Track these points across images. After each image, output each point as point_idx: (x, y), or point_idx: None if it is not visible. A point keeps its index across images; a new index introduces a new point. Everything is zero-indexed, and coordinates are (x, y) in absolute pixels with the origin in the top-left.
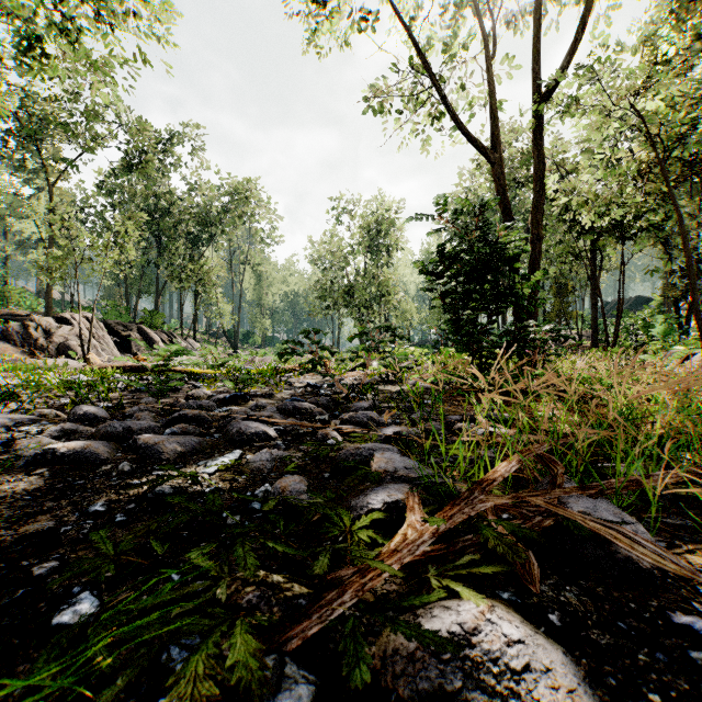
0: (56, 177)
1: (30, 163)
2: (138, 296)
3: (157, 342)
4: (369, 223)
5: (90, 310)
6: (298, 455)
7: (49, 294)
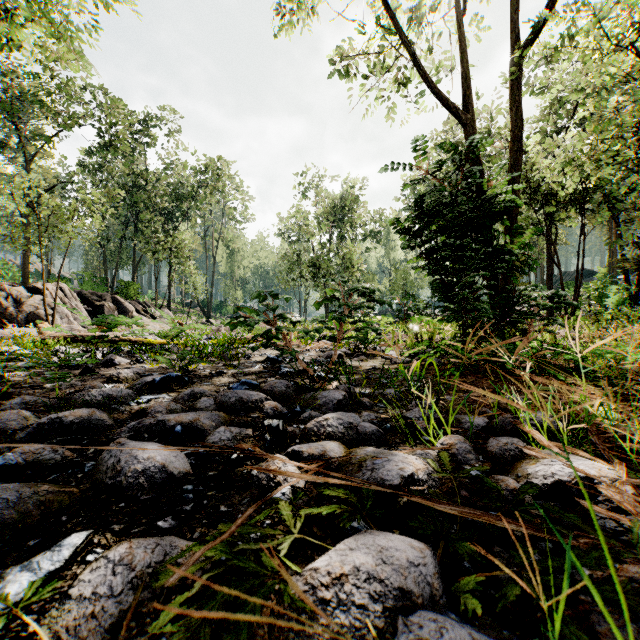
0: (40, 156)
1: (13, 143)
2: (116, 268)
3: (131, 312)
4: (333, 199)
5: (67, 281)
6: (196, 567)
7: (27, 265)
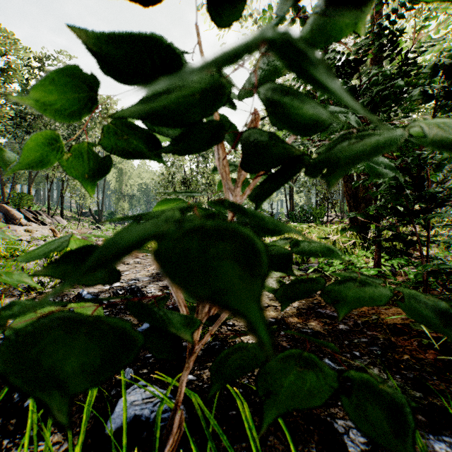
0: None
1: None
2: (13, 182)
3: (19, 219)
4: None
5: None
6: None
7: None
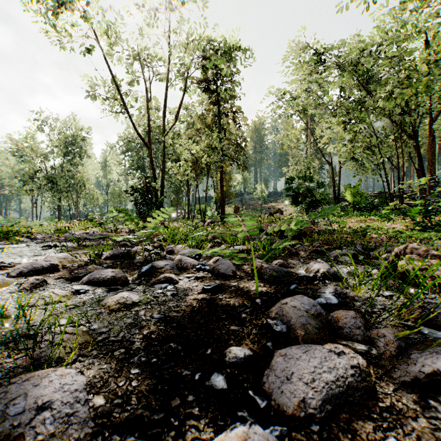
0: None
1: None
2: None
3: None
4: (67, 136)
5: None
6: None
7: None
